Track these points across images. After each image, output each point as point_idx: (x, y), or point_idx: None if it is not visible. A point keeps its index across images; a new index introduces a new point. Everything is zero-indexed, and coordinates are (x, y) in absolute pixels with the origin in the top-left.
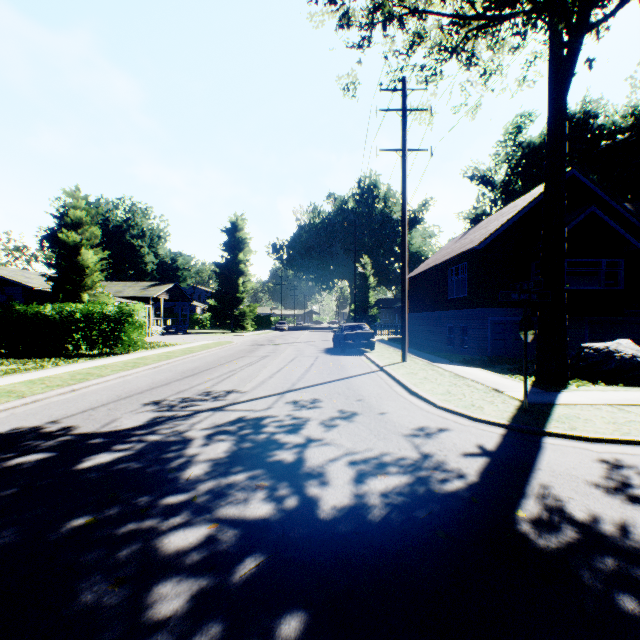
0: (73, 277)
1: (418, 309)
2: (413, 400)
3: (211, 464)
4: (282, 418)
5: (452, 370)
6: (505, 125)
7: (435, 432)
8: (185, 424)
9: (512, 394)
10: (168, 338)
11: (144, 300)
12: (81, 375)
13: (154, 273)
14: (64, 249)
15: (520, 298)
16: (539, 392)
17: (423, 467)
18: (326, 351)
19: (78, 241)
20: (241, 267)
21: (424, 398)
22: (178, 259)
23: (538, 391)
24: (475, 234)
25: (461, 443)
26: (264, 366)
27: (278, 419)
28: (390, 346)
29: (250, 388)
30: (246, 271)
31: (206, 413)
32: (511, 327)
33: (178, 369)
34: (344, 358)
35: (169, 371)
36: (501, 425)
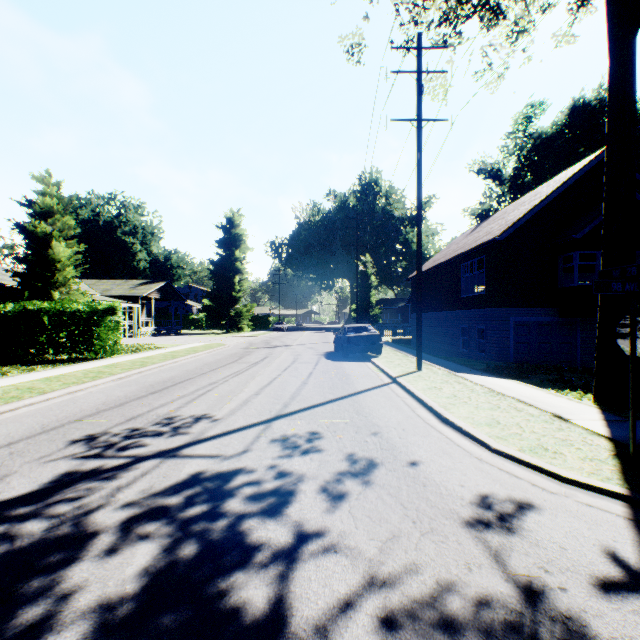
0: (42, 272)
1: (426, 309)
2: (450, 434)
3: (93, 626)
4: (261, 475)
5: (483, 383)
6: (514, 115)
7: (513, 512)
8: (104, 490)
9: (587, 425)
10: (157, 340)
11: (135, 299)
12: (18, 391)
13: (147, 271)
14: (32, 241)
15: (625, 289)
16: (621, 421)
17: (540, 639)
18: (327, 356)
19: (48, 232)
20: (237, 265)
21: (466, 432)
22: (172, 257)
23: (618, 419)
24: (491, 226)
25: (574, 546)
26: (253, 376)
27: (254, 477)
28: (398, 349)
29: (227, 412)
30: (242, 269)
31: (148, 463)
32: (536, 329)
33: (148, 381)
34: (348, 365)
35: (135, 384)
36: (616, 495)
